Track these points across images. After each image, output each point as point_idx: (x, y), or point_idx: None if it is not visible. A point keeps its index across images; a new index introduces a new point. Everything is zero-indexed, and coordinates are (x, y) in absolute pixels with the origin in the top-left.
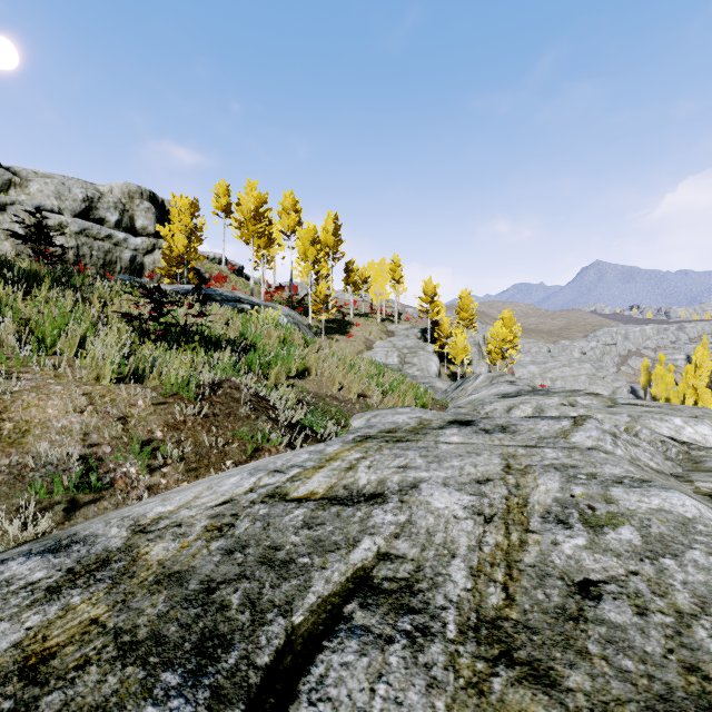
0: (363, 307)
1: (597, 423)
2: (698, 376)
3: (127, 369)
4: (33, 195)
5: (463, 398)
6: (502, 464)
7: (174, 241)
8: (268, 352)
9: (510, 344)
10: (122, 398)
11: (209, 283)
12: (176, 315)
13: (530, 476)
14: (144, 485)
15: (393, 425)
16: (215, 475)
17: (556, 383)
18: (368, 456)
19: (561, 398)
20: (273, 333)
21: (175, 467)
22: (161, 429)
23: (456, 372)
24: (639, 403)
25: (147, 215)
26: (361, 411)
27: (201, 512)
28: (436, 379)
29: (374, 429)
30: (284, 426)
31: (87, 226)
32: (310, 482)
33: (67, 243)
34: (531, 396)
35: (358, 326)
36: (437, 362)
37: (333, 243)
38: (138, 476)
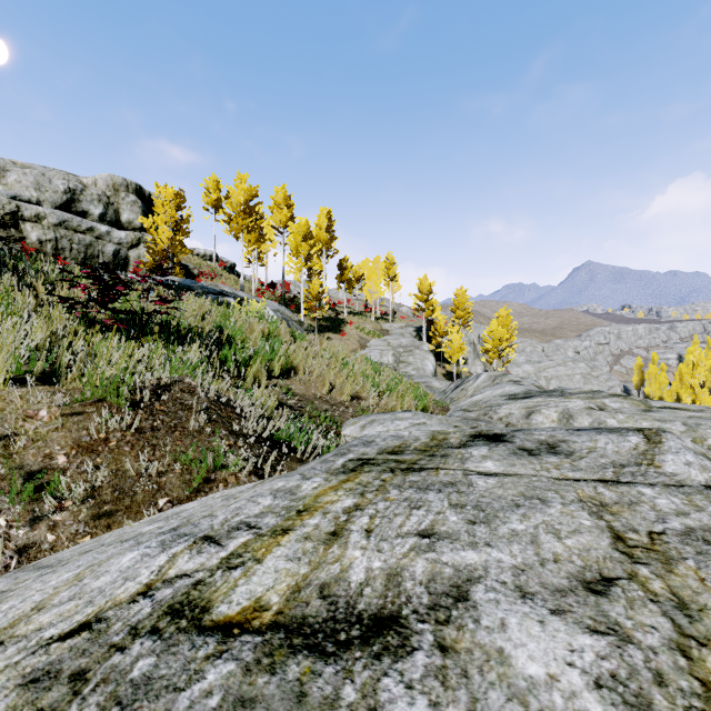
0: (357, 306)
1: (677, 439)
2: (695, 375)
3: (36, 366)
4: (11, 185)
5: (465, 399)
6: (602, 530)
7: (158, 234)
8: (248, 347)
9: (506, 343)
10: (16, 407)
11: (198, 279)
12: (140, 305)
13: (684, 570)
14: (13, 546)
15: (397, 441)
16: (133, 525)
17: (551, 382)
18: (366, 504)
19: (586, 401)
20: (255, 327)
21: (75, 512)
22: (67, 452)
23: (452, 371)
24: (675, 406)
25: (133, 208)
26: (354, 415)
27: (19, 659)
28: (433, 379)
29: (372, 448)
30: (252, 442)
31: (66, 218)
32: (260, 571)
33: (44, 235)
34: (545, 398)
35: (352, 324)
36: (433, 361)
37: (326, 239)
38: (7, 531)
